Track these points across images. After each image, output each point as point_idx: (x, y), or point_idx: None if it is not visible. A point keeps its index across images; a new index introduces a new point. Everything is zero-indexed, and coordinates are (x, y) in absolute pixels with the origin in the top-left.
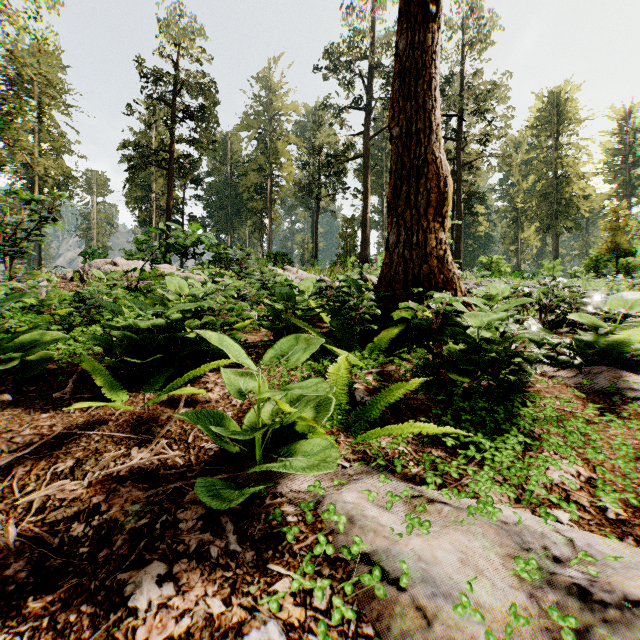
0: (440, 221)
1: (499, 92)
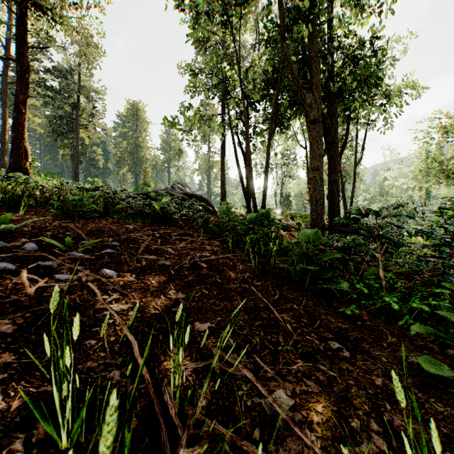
0: (26, 160)
1: (102, 94)
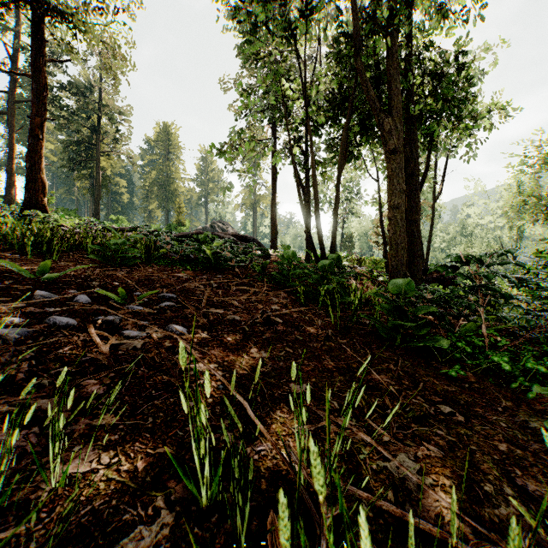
0: (44, 195)
1: (127, 114)
